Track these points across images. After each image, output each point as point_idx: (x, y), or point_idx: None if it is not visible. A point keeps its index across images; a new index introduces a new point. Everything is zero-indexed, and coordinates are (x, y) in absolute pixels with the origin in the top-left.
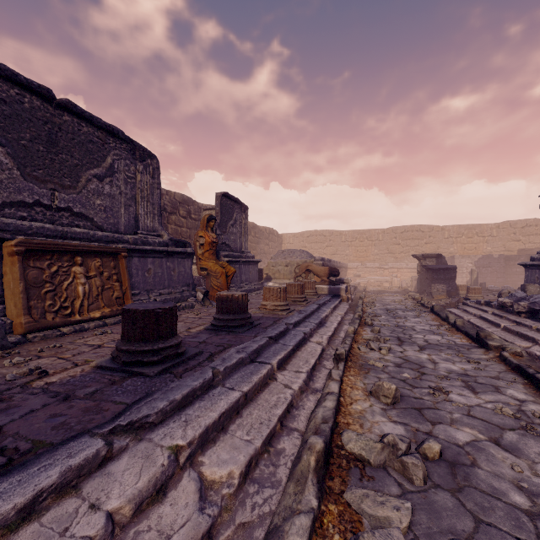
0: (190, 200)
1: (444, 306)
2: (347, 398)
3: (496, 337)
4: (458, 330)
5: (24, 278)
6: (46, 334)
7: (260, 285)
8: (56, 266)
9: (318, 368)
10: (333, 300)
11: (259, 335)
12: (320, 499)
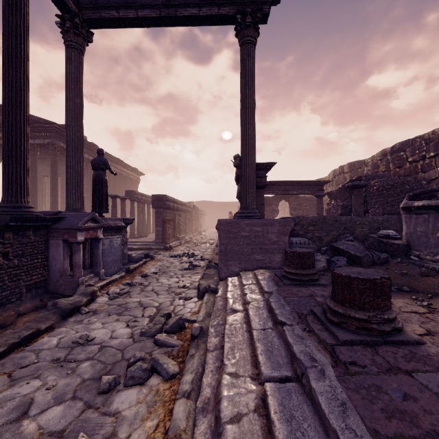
0: None
1: None
2: (160, 436)
3: None
4: None
5: None
6: None
7: None
8: None
9: None
10: None
11: None
12: None
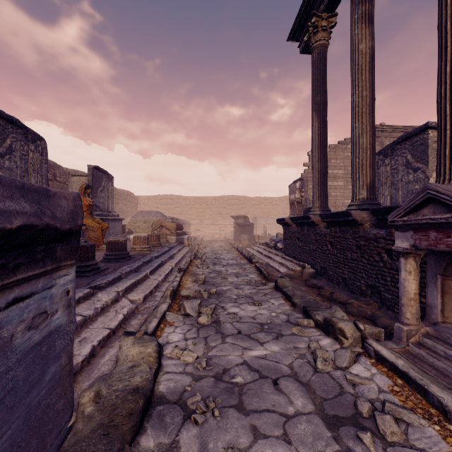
0: (55, 165)
1: (244, 247)
2: (183, 284)
3: (257, 258)
4: (245, 258)
5: None
6: None
7: (124, 237)
8: None
9: (170, 275)
10: (179, 246)
11: (137, 261)
12: (172, 302)
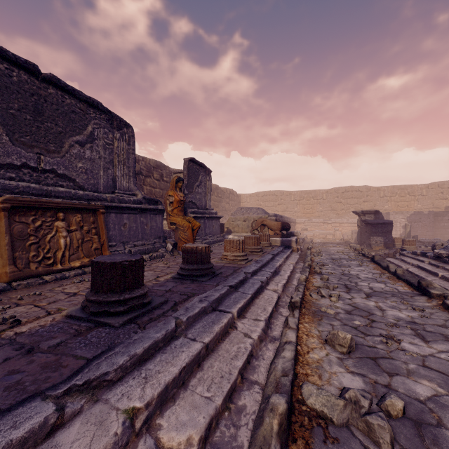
0: (162, 165)
1: (383, 256)
2: (303, 346)
3: (437, 286)
4: (399, 278)
5: (10, 231)
6: (30, 282)
7: (221, 237)
8: (40, 221)
9: (275, 315)
10: (285, 251)
11: (220, 284)
12: None
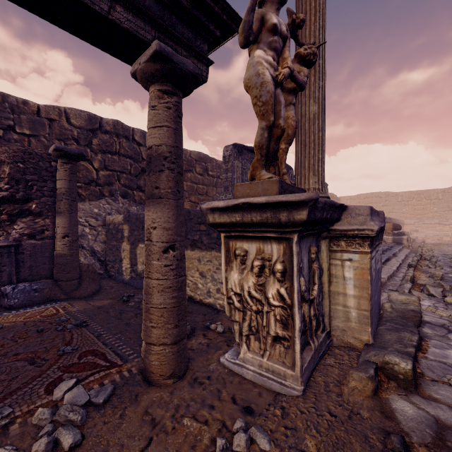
0: None
1: None
2: (417, 276)
3: None
4: None
5: None
6: None
7: None
8: None
9: (400, 268)
10: (397, 246)
11: None
12: (412, 285)
